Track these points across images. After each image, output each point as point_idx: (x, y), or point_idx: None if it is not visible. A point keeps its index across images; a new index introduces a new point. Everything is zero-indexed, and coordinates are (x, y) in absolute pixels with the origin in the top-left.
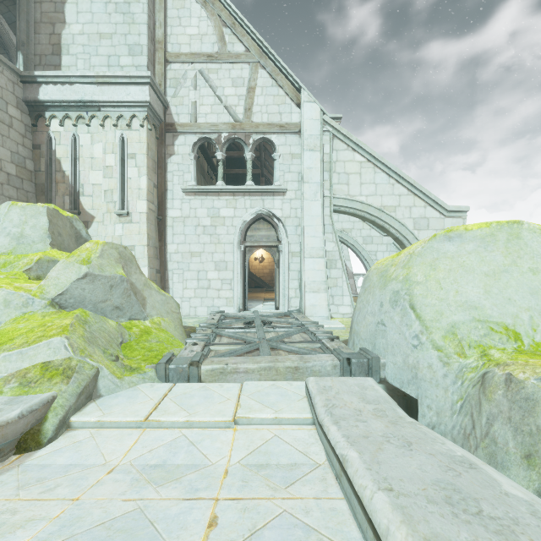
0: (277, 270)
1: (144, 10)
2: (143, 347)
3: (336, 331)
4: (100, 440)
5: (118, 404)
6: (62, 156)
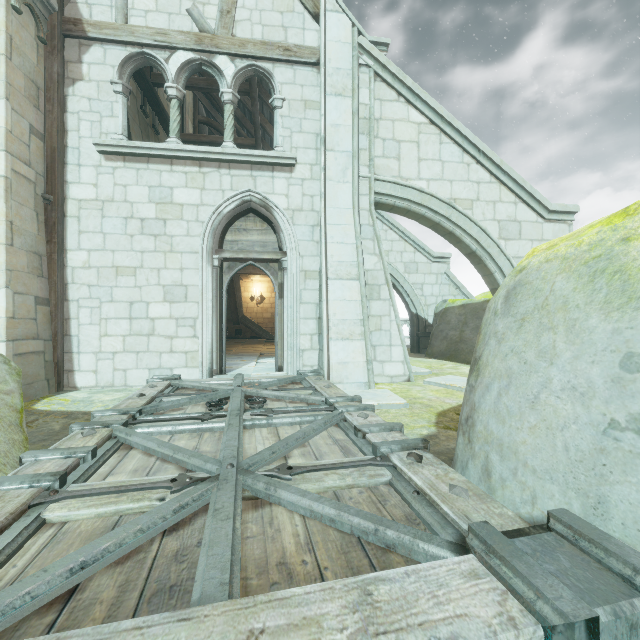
0: (280, 302)
1: None
2: None
3: (393, 414)
4: None
5: None
6: None
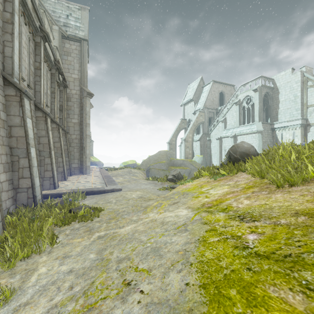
0: None
1: (299, 99)
2: None
3: None
4: None
5: None
6: (278, 138)
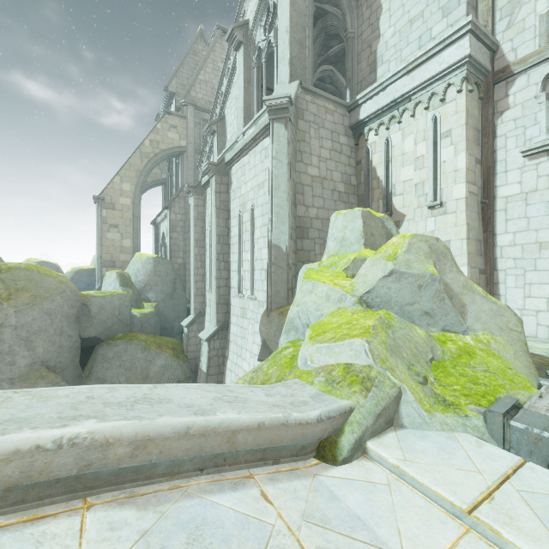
0: None
1: None
2: (462, 373)
3: None
4: (397, 500)
5: (425, 452)
6: (376, 164)
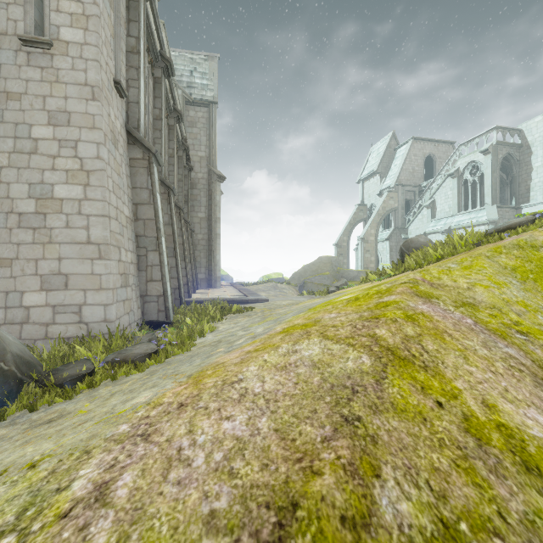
0: None
1: None
2: None
3: None
4: None
5: None
6: None
